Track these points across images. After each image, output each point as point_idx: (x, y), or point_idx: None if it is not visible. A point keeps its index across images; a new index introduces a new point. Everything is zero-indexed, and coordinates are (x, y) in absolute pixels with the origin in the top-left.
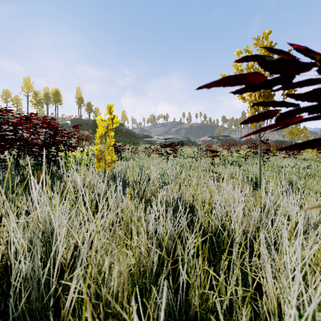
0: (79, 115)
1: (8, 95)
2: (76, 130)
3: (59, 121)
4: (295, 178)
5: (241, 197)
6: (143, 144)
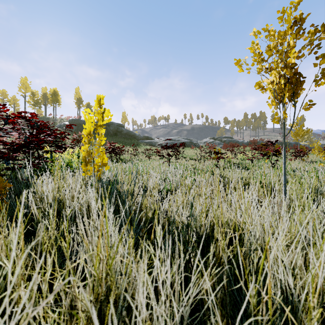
0: (78, 116)
1: (5, 95)
2: (75, 131)
3: (58, 122)
4: (318, 184)
5: (287, 222)
6: (143, 146)
